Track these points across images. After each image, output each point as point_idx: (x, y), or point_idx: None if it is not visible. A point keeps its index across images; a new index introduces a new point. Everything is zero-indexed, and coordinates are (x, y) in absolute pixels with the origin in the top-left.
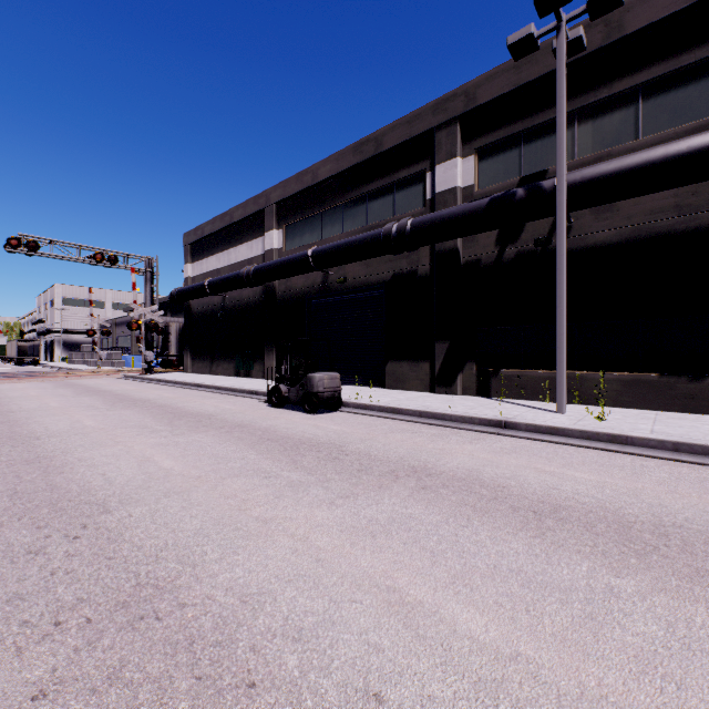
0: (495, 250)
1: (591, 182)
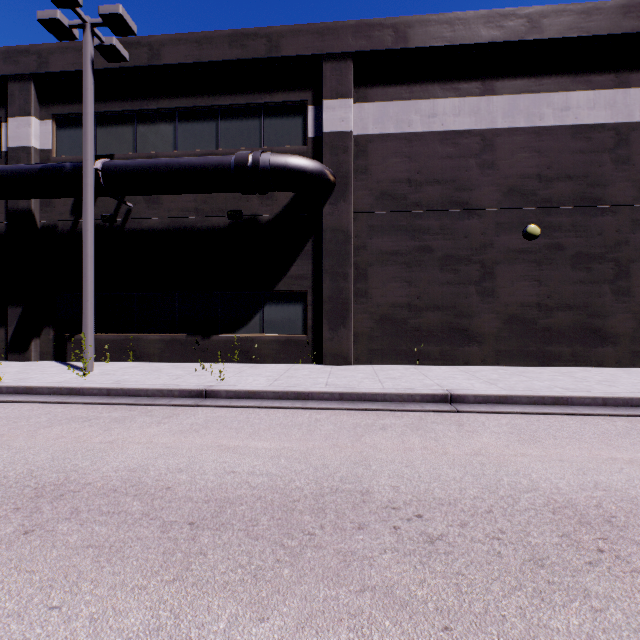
0: (71, 219)
1: (121, 173)
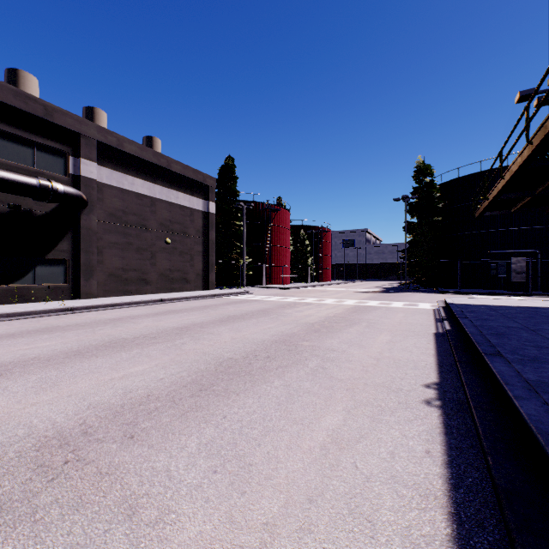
0: None
1: None
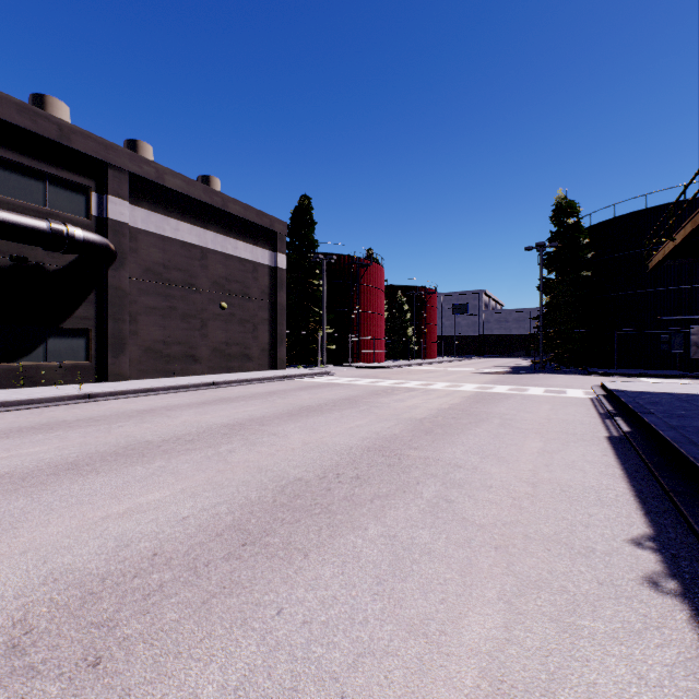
0: None
1: None
